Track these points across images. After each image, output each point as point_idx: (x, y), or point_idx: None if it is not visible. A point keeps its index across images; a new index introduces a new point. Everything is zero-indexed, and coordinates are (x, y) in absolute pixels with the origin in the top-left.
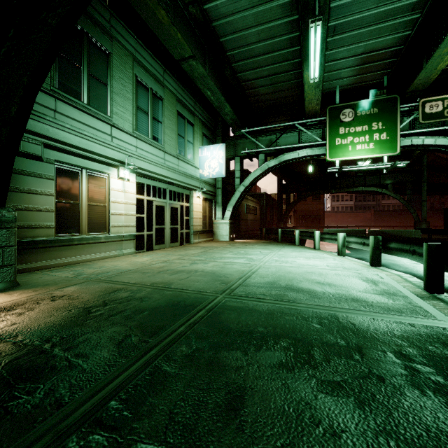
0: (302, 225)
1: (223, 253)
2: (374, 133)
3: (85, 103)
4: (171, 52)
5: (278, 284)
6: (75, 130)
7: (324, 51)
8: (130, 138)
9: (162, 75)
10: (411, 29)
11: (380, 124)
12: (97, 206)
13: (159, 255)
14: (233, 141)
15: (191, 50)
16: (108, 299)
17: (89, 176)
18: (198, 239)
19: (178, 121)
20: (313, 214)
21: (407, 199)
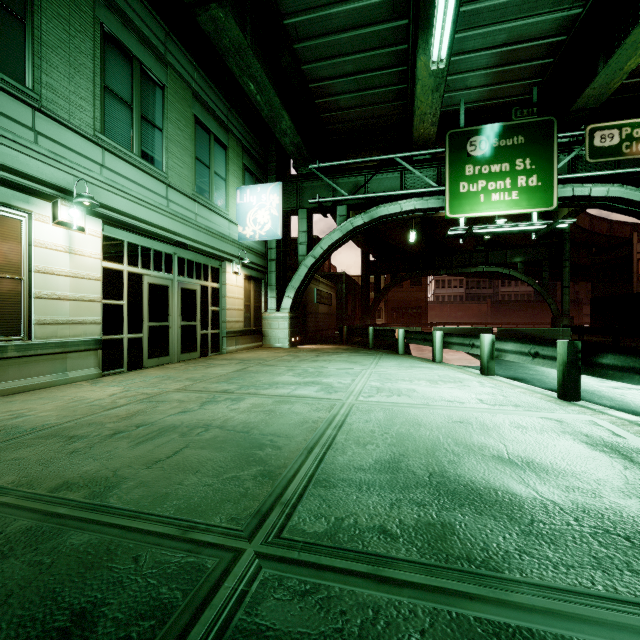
0: (395, 321)
1: (276, 374)
2: (519, 175)
3: None
4: None
5: (407, 471)
6: None
7: (456, 12)
8: (86, 144)
9: (161, 42)
10: (584, 4)
11: (528, 161)
12: None
13: (147, 380)
14: (296, 184)
15: None
16: None
17: None
18: (235, 344)
19: (196, 134)
20: (412, 306)
21: (543, 284)
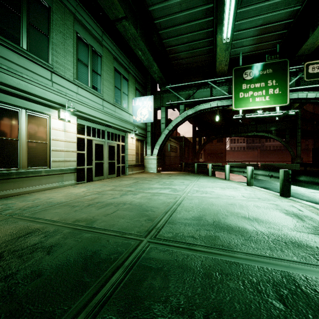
0: (209, 160)
1: (151, 184)
2: (269, 88)
3: (24, 48)
4: (106, 12)
5: (205, 220)
6: (13, 72)
7: (235, 16)
8: (71, 85)
9: (100, 36)
10: (301, 4)
11: (274, 81)
12: (38, 143)
13: (96, 185)
14: (160, 95)
15: (124, 10)
16: (8, 250)
17: (29, 115)
18: (132, 171)
19: (115, 75)
20: (218, 152)
21: (286, 141)
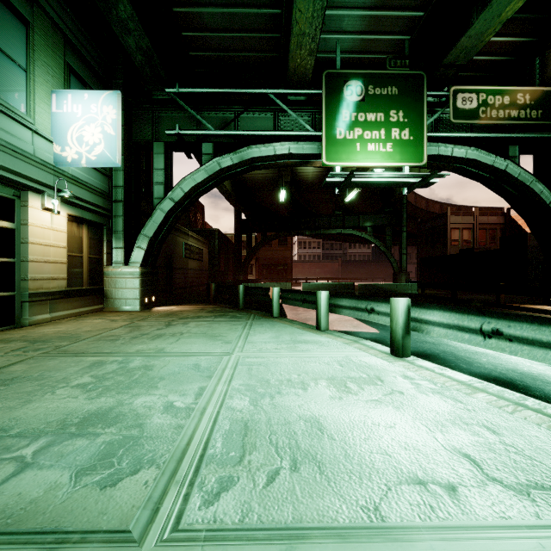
0: (265, 276)
1: (53, 382)
2: (393, 127)
3: None
4: None
5: None
6: None
7: None
8: None
9: None
10: None
11: (401, 114)
12: None
13: None
14: (151, 112)
15: None
16: None
17: None
18: (50, 311)
19: None
20: (280, 263)
21: (387, 245)
